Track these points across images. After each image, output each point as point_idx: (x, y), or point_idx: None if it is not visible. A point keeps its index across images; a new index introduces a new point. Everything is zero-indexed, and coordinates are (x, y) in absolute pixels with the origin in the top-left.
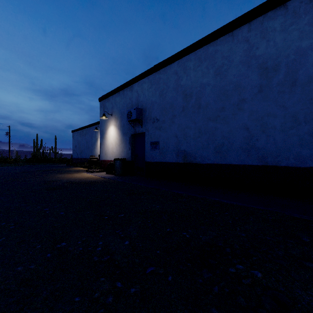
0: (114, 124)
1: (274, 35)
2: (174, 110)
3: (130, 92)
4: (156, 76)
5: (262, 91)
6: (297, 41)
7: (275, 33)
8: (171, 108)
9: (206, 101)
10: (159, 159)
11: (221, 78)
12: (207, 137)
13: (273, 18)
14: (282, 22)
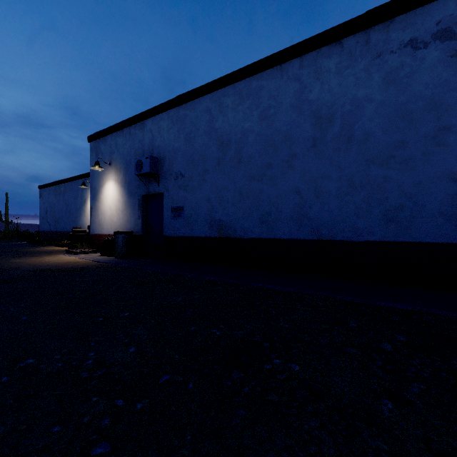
0: (114, 178)
1: (329, 78)
2: (206, 162)
3: (140, 131)
4: (180, 112)
5: (316, 145)
6: (353, 89)
7: (330, 76)
8: (202, 160)
9: (249, 154)
10: (184, 232)
11: (268, 124)
12: (250, 202)
13: (327, 56)
14: (338, 62)
